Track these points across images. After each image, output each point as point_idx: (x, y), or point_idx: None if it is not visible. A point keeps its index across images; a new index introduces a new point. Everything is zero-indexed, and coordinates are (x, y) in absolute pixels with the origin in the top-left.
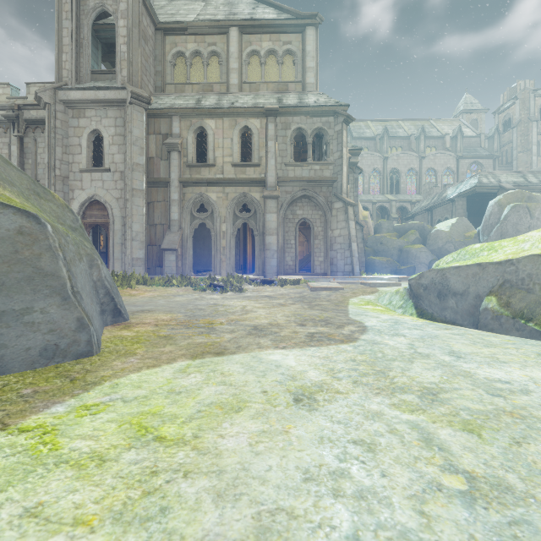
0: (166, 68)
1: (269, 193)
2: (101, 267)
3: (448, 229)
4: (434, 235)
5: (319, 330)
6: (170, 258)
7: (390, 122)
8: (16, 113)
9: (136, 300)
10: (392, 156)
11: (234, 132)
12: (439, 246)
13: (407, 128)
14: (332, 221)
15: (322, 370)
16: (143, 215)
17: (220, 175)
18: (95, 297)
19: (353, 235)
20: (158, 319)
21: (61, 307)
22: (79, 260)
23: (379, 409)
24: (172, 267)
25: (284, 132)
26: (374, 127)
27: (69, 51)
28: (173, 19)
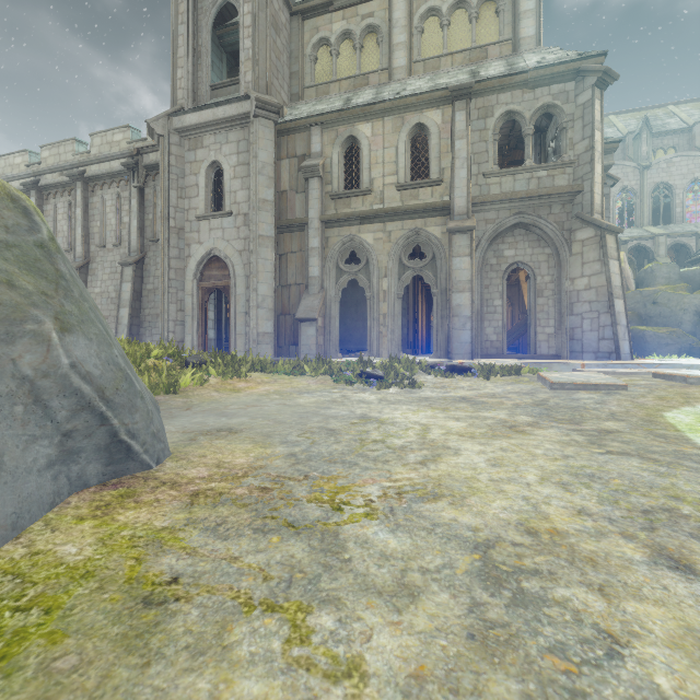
0: (304, 67)
1: (456, 224)
2: (57, 340)
3: None
4: None
5: None
6: (307, 332)
7: (652, 110)
8: (135, 159)
9: (235, 400)
10: (658, 164)
11: (400, 136)
12: None
13: (686, 114)
14: (572, 264)
15: None
16: (271, 273)
17: (378, 205)
18: (20, 424)
19: (617, 285)
20: (222, 464)
21: None
22: None
23: None
24: (309, 345)
25: (482, 122)
26: (622, 122)
27: (185, 63)
28: None
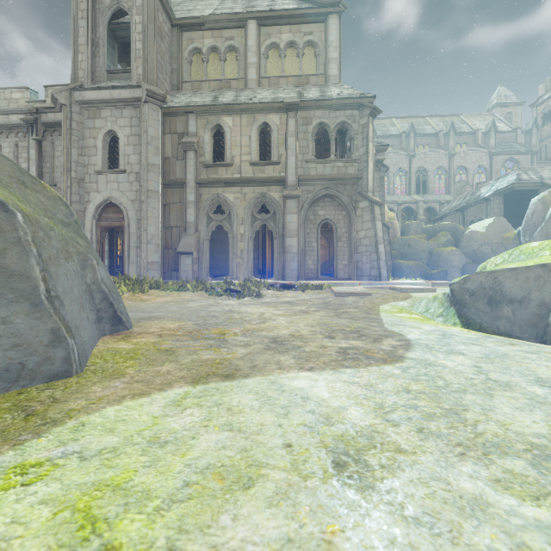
0: (182, 66)
1: (289, 192)
2: (97, 268)
3: (484, 230)
4: (467, 236)
5: (353, 345)
6: (186, 261)
7: (417, 118)
8: (34, 117)
9: (146, 306)
10: (419, 155)
11: (252, 129)
12: (474, 248)
13: (435, 124)
14: (357, 222)
15: (367, 407)
16: (158, 218)
17: (237, 174)
18: (88, 303)
19: (380, 236)
20: (164, 327)
21: (30, 315)
22: (65, 259)
23: (478, 491)
24: (187, 271)
25: (305, 127)
26: (400, 124)
27: (85, 50)
28: (190, 14)
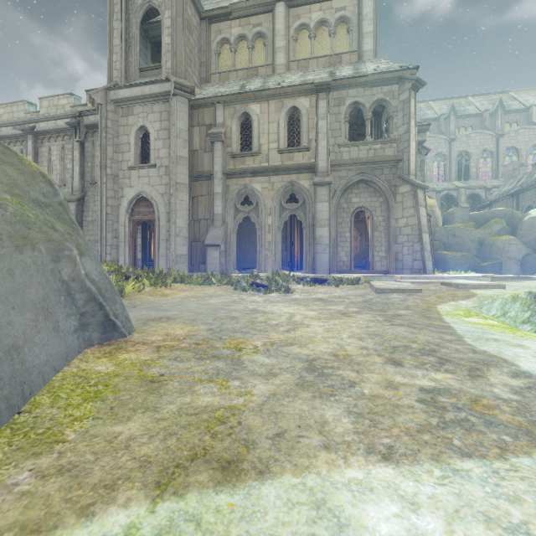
0: (210, 58)
1: (319, 179)
2: (79, 260)
3: None
4: (528, 223)
5: (440, 383)
6: (213, 254)
7: (457, 99)
8: (77, 120)
9: (165, 301)
10: (460, 137)
11: (280, 115)
12: None
13: (479, 103)
14: (396, 209)
15: None
16: (186, 210)
17: (265, 163)
18: (63, 306)
19: (424, 224)
20: (169, 334)
21: None
22: (16, 247)
23: None
24: (215, 264)
25: (337, 109)
26: (437, 107)
27: (119, 50)
28: (218, 6)
